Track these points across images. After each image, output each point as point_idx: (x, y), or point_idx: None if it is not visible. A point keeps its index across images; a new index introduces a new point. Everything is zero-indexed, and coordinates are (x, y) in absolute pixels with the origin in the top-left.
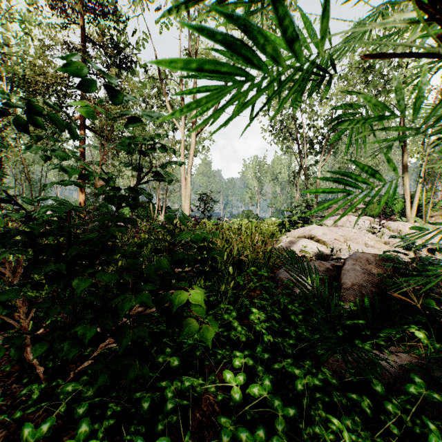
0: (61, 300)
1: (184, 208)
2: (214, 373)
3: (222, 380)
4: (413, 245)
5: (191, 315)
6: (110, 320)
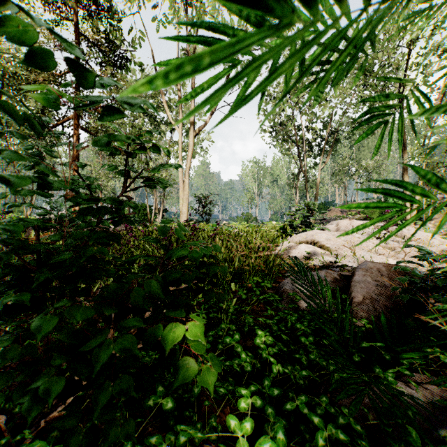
0: (26, 334)
1: (182, 211)
2: (215, 415)
3: (225, 422)
4: (429, 255)
5: None
6: (84, 367)
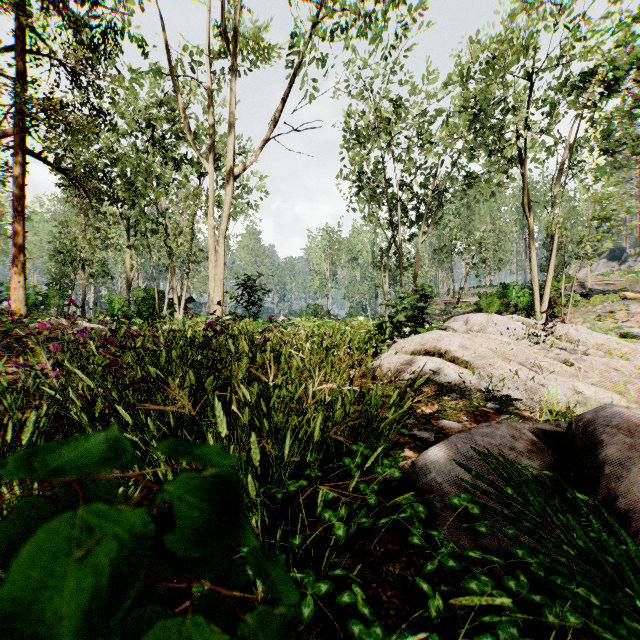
0: None
1: (213, 300)
2: None
3: None
4: None
5: None
6: None
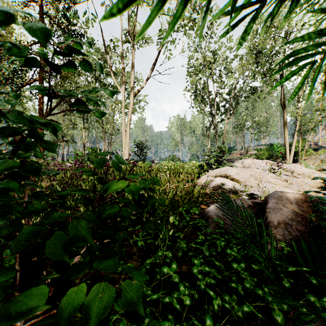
0: None
1: (124, 153)
2: None
3: None
4: None
5: (128, 262)
6: None
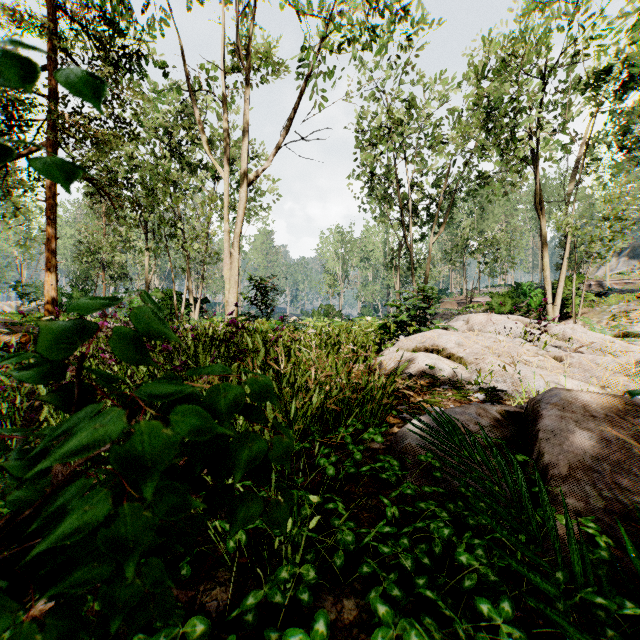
0: None
1: (228, 300)
2: None
3: None
4: None
5: (201, 589)
6: None
